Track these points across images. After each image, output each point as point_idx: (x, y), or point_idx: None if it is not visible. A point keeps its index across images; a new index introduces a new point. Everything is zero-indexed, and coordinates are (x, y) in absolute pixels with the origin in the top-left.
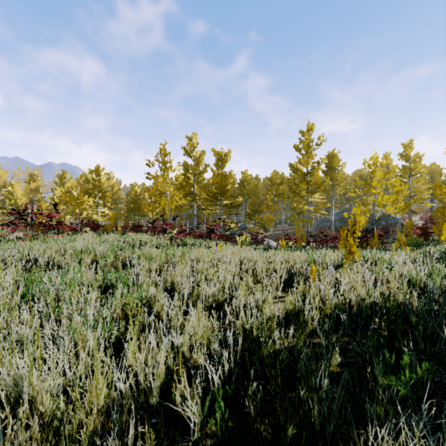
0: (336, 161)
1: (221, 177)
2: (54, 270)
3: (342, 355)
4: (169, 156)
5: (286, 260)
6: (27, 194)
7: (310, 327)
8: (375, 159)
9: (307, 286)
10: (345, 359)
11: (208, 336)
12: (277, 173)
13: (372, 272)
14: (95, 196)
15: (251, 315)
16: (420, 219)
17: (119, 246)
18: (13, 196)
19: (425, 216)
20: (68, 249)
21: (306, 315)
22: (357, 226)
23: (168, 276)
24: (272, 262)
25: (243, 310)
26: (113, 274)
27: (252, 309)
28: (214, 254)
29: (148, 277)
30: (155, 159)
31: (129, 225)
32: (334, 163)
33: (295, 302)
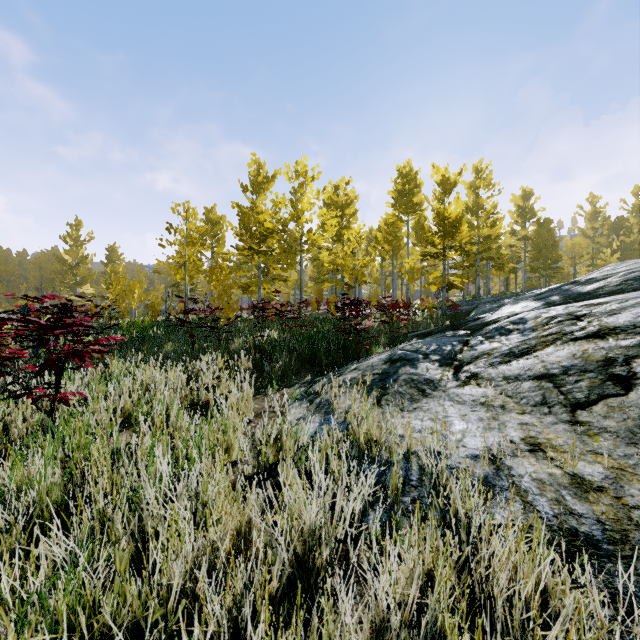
0: (116, 255)
1: None
2: None
3: None
4: None
5: None
6: None
7: None
8: (117, 267)
9: None
10: None
11: None
12: (55, 251)
13: None
14: None
15: None
16: None
17: None
18: None
19: None
20: None
21: None
22: None
23: None
24: None
25: None
26: None
27: None
28: None
29: None
30: None
31: None
32: (114, 257)
33: None
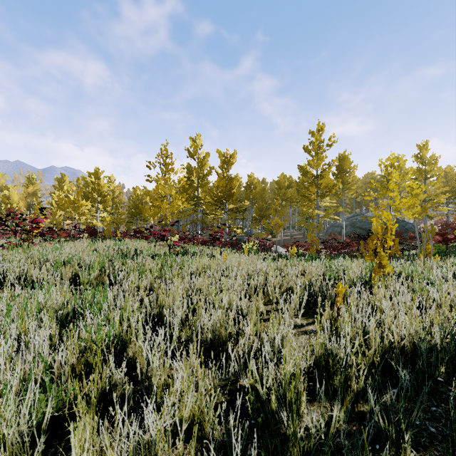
0: (347, 163)
1: (227, 180)
2: (23, 287)
3: (411, 442)
4: (171, 157)
5: (301, 272)
6: (24, 198)
7: (354, 388)
8: (392, 160)
9: (335, 312)
10: (418, 452)
11: (202, 408)
12: (284, 176)
13: (410, 291)
14: (94, 200)
15: (265, 358)
16: (435, 224)
17: (109, 256)
18: (9, 200)
19: (440, 221)
20: (49, 260)
21: (343, 363)
22: (388, 234)
23: (159, 296)
24: (286, 277)
25: (253, 352)
26: (90, 294)
27: (268, 363)
28: (217, 264)
29: (135, 296)
30: (156, 161)
31: (131, 230)
32: (345, 165)
33: (327, 344)
